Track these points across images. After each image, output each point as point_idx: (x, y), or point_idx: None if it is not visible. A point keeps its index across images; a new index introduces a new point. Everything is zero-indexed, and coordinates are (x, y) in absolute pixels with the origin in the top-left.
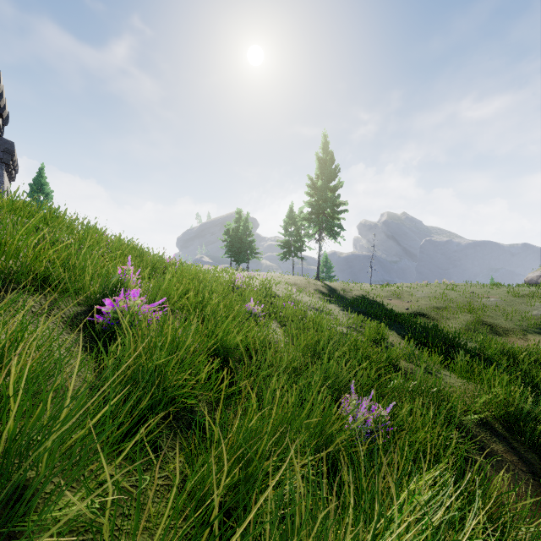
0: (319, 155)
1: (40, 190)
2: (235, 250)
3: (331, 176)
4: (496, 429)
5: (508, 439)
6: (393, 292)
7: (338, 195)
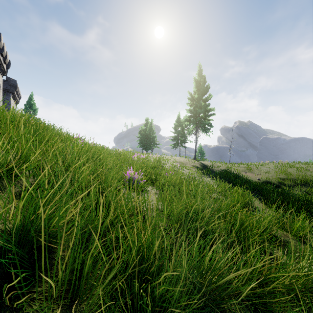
0: (195, 79)
1: (31, 108)
2: (144, 142)
3: (204, 91)
4: None
5: None
6: (247, 167)
7: (208, 104)
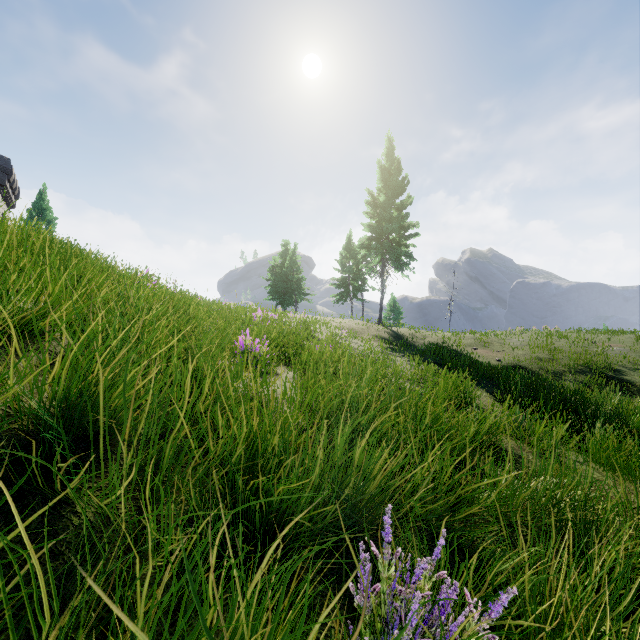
0: (381, 164)
1: (42, 217)
2: (280, 291)
3: (397, 189)
4: None
5: None
6: (479, 339)
7: (406, 214)
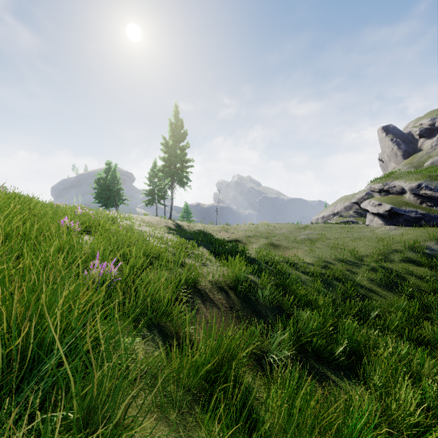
0: (171, 121)
1: None
2: (104, 196)
3: (180, 138)
4: (224, 289)
5: (228, 293)
6: (223, 227)
7: (185, 153)
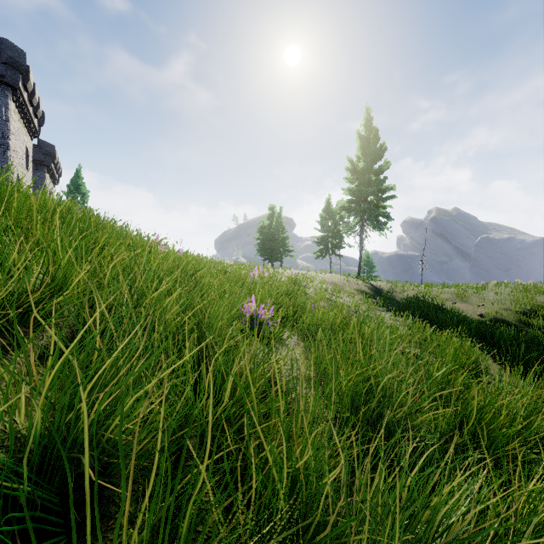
0: (360, 134)
1: (78, 191)
2: (267, 248)
3: (376, 156)
4: None
5: None
6: (457, 293)
7: (384, 178)
